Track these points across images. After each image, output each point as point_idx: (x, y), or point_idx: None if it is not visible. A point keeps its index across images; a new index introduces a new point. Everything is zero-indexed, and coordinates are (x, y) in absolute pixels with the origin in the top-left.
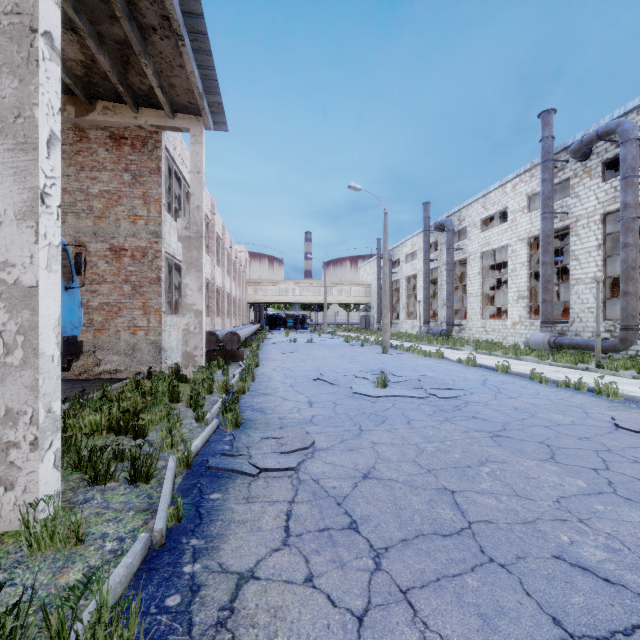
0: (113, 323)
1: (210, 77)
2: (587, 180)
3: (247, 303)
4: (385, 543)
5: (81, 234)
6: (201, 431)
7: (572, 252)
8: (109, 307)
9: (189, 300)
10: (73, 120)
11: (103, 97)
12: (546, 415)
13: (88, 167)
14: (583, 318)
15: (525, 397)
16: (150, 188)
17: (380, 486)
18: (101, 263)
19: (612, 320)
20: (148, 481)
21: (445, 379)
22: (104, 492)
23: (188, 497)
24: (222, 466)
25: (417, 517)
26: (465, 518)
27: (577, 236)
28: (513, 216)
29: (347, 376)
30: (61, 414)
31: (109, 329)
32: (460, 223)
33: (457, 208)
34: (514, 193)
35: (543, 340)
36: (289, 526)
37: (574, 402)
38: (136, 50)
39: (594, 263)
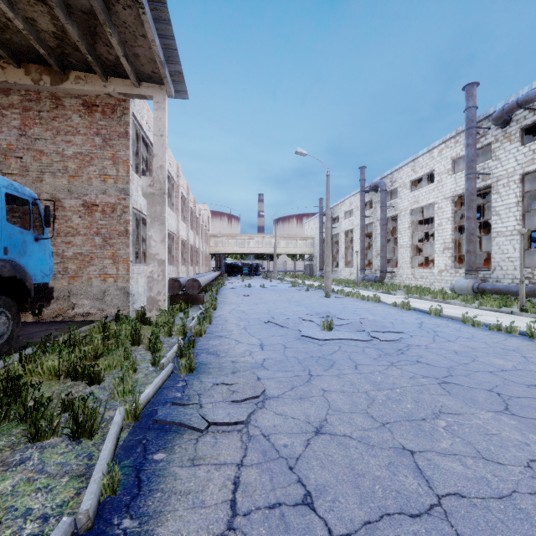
0: (86, 271)
1: (170, 46)
2: (507, 144)
3: (209, 254)
4: (346, 527)
5: (57, 191)
6: (156, 376)
7: (493, 208)
8: (82, 257)
9: (153, 250)
10: (49, 89)
11: (75, 68)
12: (487, 359)
13: (63, 131)
14: (503, 266)
15: (462, 340)
16: (119, 150)
17: (334, 444)
18: (75, 217)
19: (530, 268)
20: (91, 437)
21: (384, 322)
22: (43, 450)
23: (130, 457)
24: (170, 419)
25: (378, 488)
26: (432, 490)
27: (498, 194)
28: (439, 177)
29: (295, 319)
30: (19, 360)
31: (82, 276)
32: (392, 184)
33: (389, 171)
34: (440, 157)
35: (467, 286)
36: (236, 500)
37: (510, 346)
38: (101, 19)
39: (514, 218)
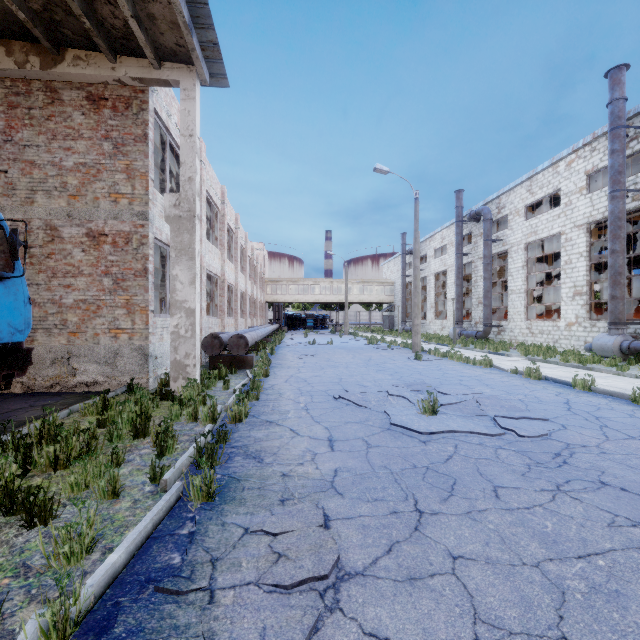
0: (91, 324)
1: None
2: None
3: (265, 303)
4: None
5: (53, 216)
6: (150, 506)
7: None
8: (86, 305)
9: (179, 296)
10: (39, 75)
11: (73, 44)
12: None
13: (61, 135)
14: None
15: None
16: (135, 159)
17: None
18: (76, 251)
19: None
20: None
21: (510, 399)
22: None
23: None
24: None
25: None
26: None
27: None
28: (567, 199)
29: (378, 393)
30: None
31: (86, 332)
32: (499, 211)
33: (496, 194)
34: (569, 172)
35: (613, 345)
36: None
37: None
38: None
39: None
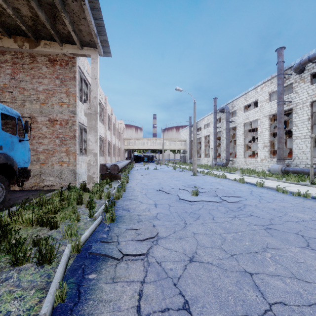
0: (50, 160)
1: (100, 25)
2: (302, 84)
3: (124, 149)
4: None
5: (33, 112)
6: (91, 224)
7: (294, 122)
8: (48, 151)
9: (90, 147)
10: (28, 51)
11: (44, 38)
12: (293, 214)
13: (37, 76)
14: (300, 157)
15: (277, 202)
16: (70, 87)
17: (201, 268)
18: (44, 128)
19: None
20: (50, 263)
21: (229, 190)
22: (20, 272)
23: (74, 277)
24: (99, 252)
25: (231, 298)
26: (265, 300)
27: (296, 114)
28: (261, 104)
29: (175, 188)
30: (8, 214)
31: (48, 163)
32: (232, 108)
33: (231, 100)
34: (262, 92)
35: (278, 168)
36: (140, 306)
37: (306, 205)
38: (58, 8)
39: (306, 128)
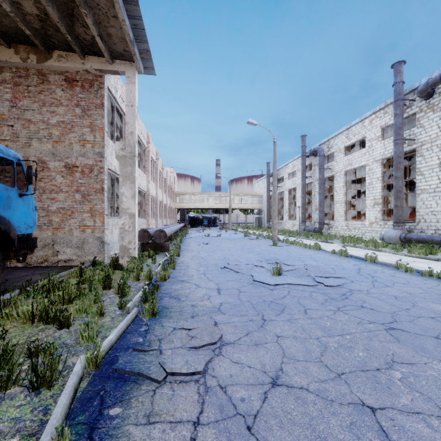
0: (67, 223)
1: (139, 26)
2: (430, 114)
3: (175, 208)
4: None
5: (43, 155)
6: (121, 320)
7: (418, 169)
8: (64, 211)
9: (124, 205)
10: (35, 66)
11: (58, 47)
12: (426, 305)
13: (48, 103)
14: (427, 219)
15: (399, 285)
16: (96, 119)
17: (291, 398)
18: (58, 177)
19: None
20: (50, 387)
21: (326, 268)
22: (1, 402)
23: (85, 412)
24: (129, 368)
25: None
26: None
27: (422, 157)
28: (370, 143)
29: (248, 265)
30: None
31: (64, 228)
32: (329, 150)
33: (326, 139)
34: (371, 126)
35: (395, 236)
36: None
37: None
38: (77, 1)
39: (436, 177)
